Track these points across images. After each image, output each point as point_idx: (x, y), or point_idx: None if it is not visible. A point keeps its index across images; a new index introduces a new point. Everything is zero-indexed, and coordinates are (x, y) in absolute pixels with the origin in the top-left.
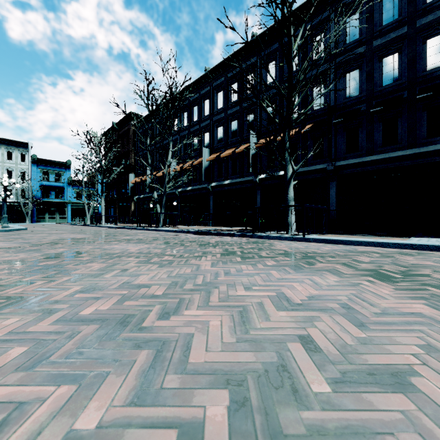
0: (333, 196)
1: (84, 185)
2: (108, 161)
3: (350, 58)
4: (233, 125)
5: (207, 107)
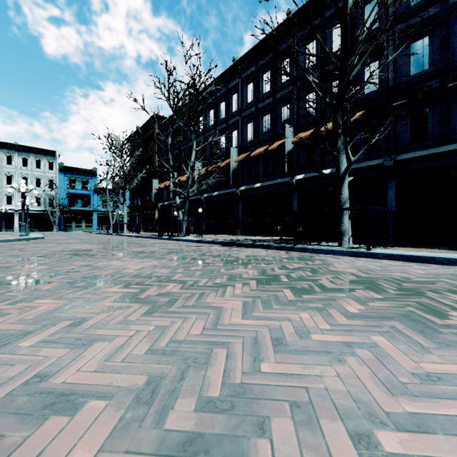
0: (392, 198)
1: (108, 192)
2: (132, 167)
3: (416, 24)
4: (265, 120)
5: (236, 102)
